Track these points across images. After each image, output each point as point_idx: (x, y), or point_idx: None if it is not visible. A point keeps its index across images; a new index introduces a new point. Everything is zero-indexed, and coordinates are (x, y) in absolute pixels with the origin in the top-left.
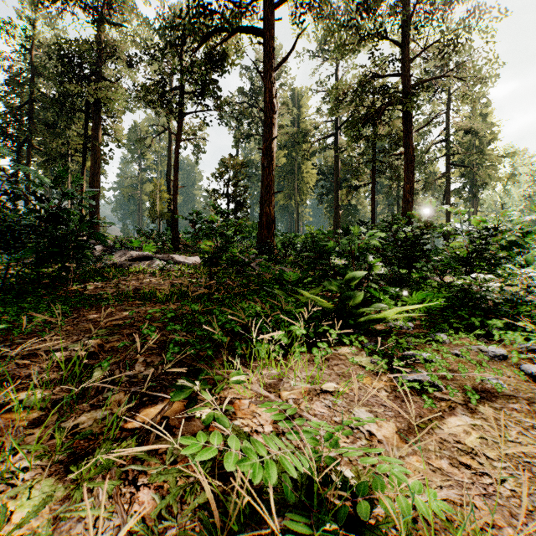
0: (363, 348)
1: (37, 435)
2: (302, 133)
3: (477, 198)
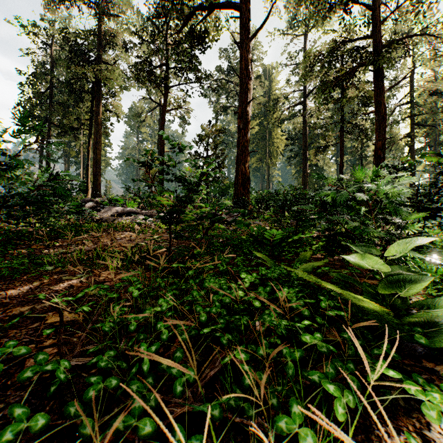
0: None
1: None
2: (273, 103)
3: None
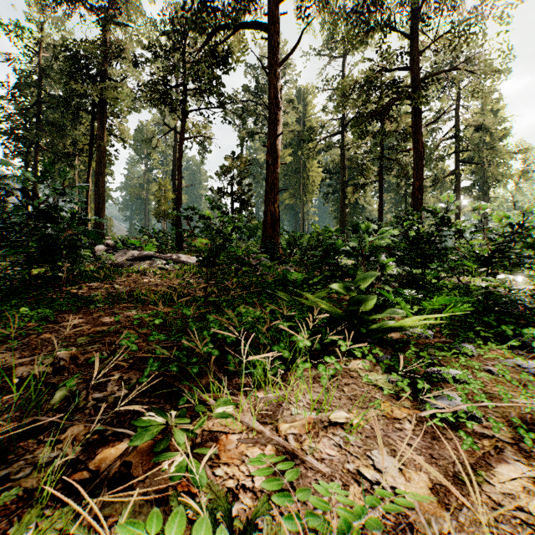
0: (377, 362)
1: None
2: (308, 131)
3: (488, 196)
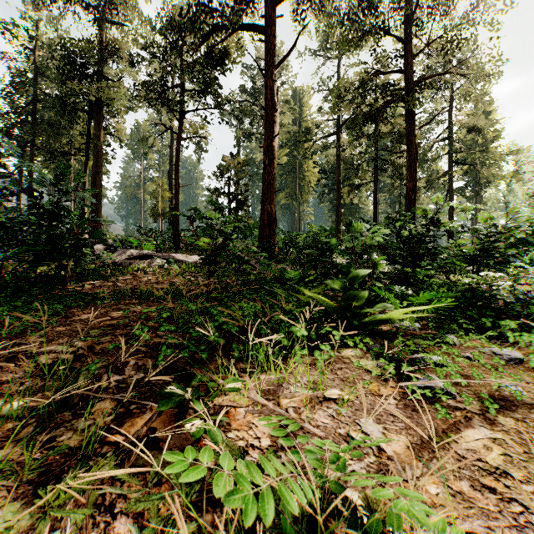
0: (368, 351)
1: (9, 449)
2: (304, 132)
3: (480, 197)
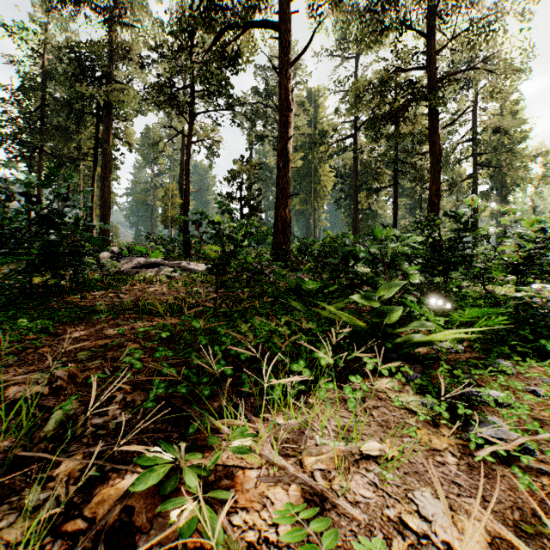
0: (406, 381)
1: None
2: (319, 134)
3: (506, 201)
